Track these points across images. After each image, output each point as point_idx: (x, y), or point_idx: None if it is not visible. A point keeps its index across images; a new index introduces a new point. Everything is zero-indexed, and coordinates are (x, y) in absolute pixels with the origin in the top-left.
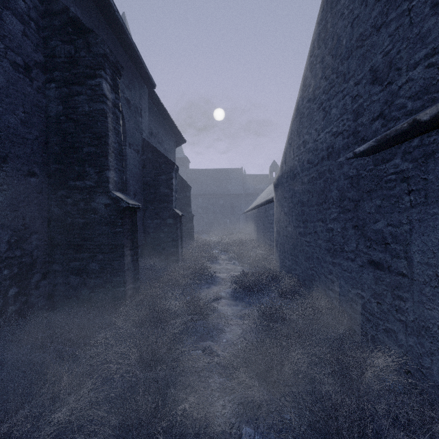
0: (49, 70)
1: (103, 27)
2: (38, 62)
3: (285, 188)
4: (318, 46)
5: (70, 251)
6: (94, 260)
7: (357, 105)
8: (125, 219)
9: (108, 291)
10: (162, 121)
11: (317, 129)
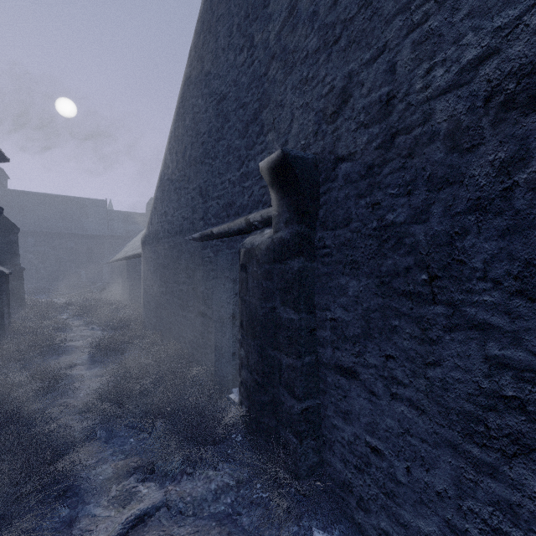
0: None
1: None
2: None
3: (151, 248)
4: (174, 140)
5: None
6: None
7: (193, 205)
8: None
9: None
10: None
11: (174, 207)
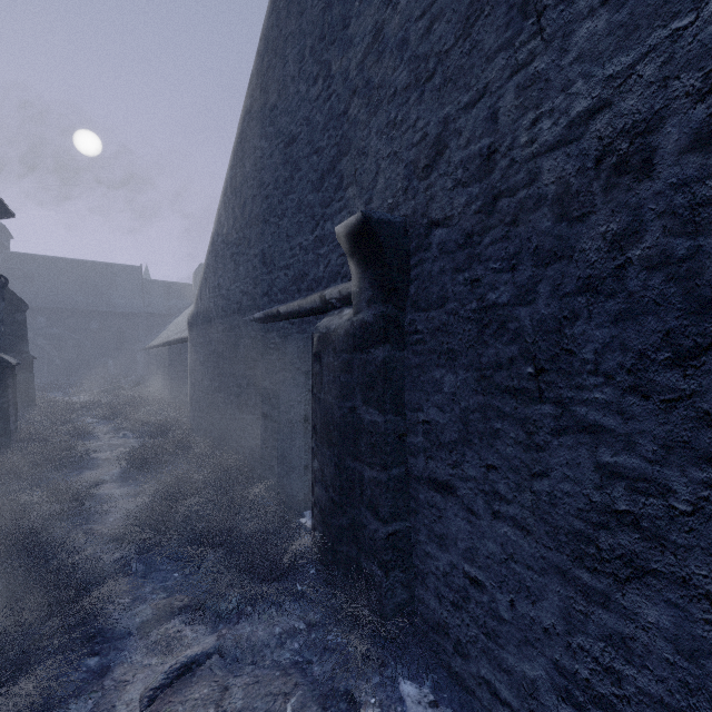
0: None
1: None
2: None
3: (200, 331)
4: (231, 191)
5: None
6: None
7: (255, 276)
8: None
9: None
10: None
11: (230, 278)
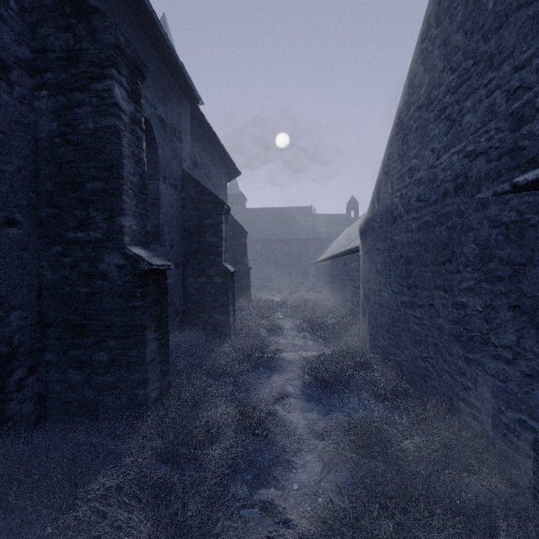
0: (39, 71)
1: (126, 17)
2: (22, 58)
3: (377, 236)
4: (437, 23)
5: (68, 334)
6: (102, 348)
7: (519, 104)
8: (146, 287)
9: (121, 393)
10: (209, 147)
11: (436, 149)
